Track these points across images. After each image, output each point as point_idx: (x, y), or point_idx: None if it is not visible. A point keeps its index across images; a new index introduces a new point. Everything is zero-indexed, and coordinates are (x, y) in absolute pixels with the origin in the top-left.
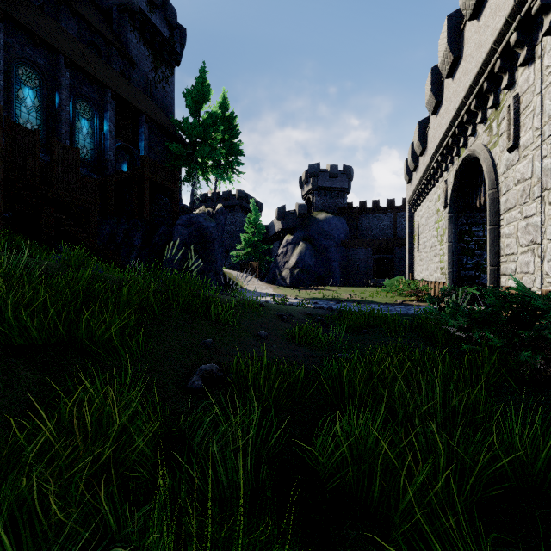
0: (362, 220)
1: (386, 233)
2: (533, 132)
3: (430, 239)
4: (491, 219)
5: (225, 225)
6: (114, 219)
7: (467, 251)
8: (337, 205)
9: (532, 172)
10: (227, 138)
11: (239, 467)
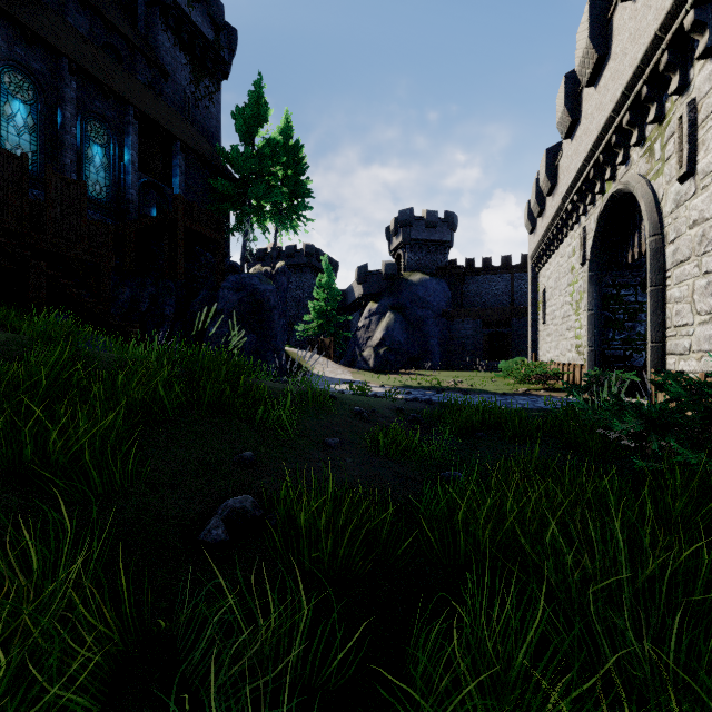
0: (469, 284)
1: (501, 301)
2: None
3: (560, 307)
4: (652, 278)
5: (290, 289)
6: (137, 280)
7: (613, 323)
8: (435, 263)
9: None
10: (291, 174)
11: None
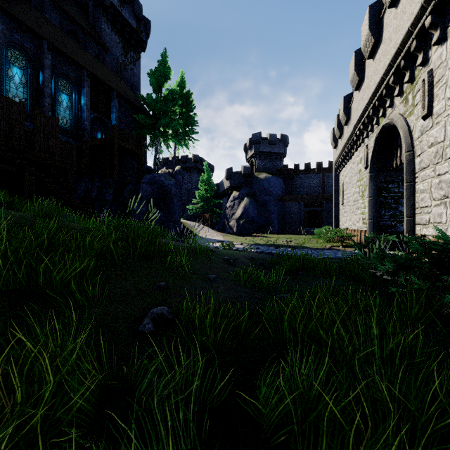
0: (296, 179)
1: (316, 190)
2: (445, 101)
3: (353, 195)
4: (407, 177)
5: (183, 183)
6: (89, 178)
7: (384, 205)
8: (275, 167)
9: (444, 136)
10: (184, 111)
11: (181, 423)
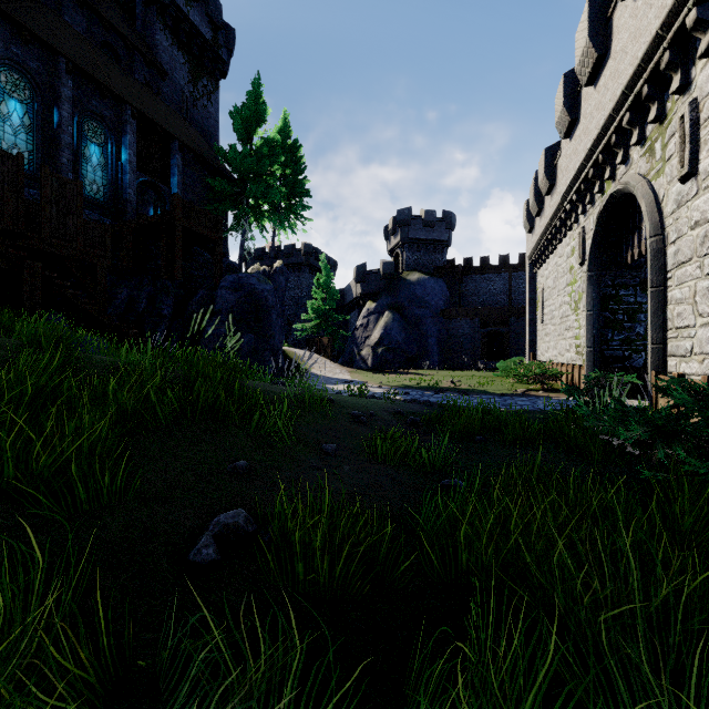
0: (467, 283)
1: (499, 300)
2: None
3: (559, 307)
4: (653, 279)
5: (288, 289)
6: (134, 280)
7: (612, 323)
8: (433, 263)
9: None
10: (289, 173)
11: None
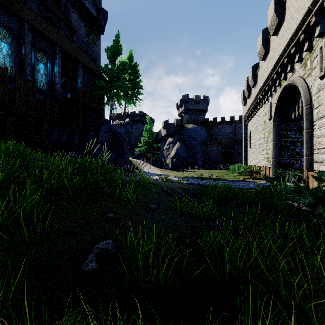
0: (215, 129)
1: (229, 137)
2: None
3: (258, 140)
4: (306, 125)
5: (132, 132)
6: (60, 127)
7: (284, 147)
8: (199, 120)
9: None
10: (132, 78)
11: None
